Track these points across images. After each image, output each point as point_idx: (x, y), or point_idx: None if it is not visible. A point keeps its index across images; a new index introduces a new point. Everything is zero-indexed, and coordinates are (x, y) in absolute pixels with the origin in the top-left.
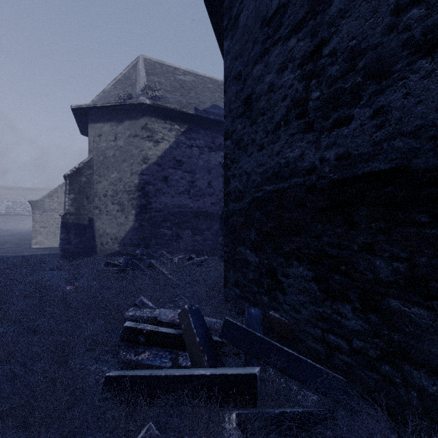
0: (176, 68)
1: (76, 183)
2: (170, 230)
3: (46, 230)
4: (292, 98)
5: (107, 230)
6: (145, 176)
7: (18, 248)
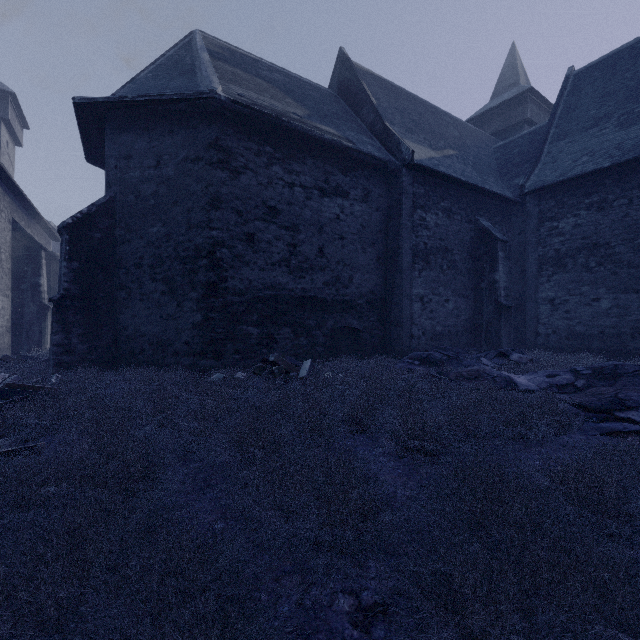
0: None
1: None
2: None
3: None
4: (283, 256)
5: None
6: None
7: None
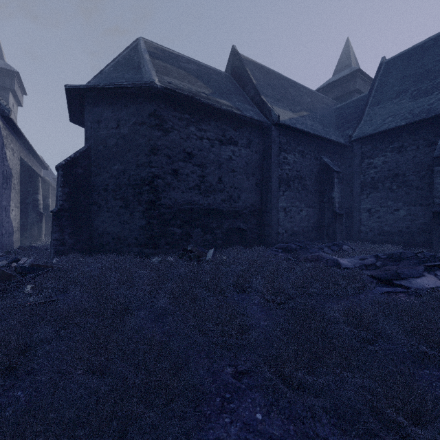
0: None
1: None
2: None
3: None
4: (196, 183)
5: None
6: None
7: None
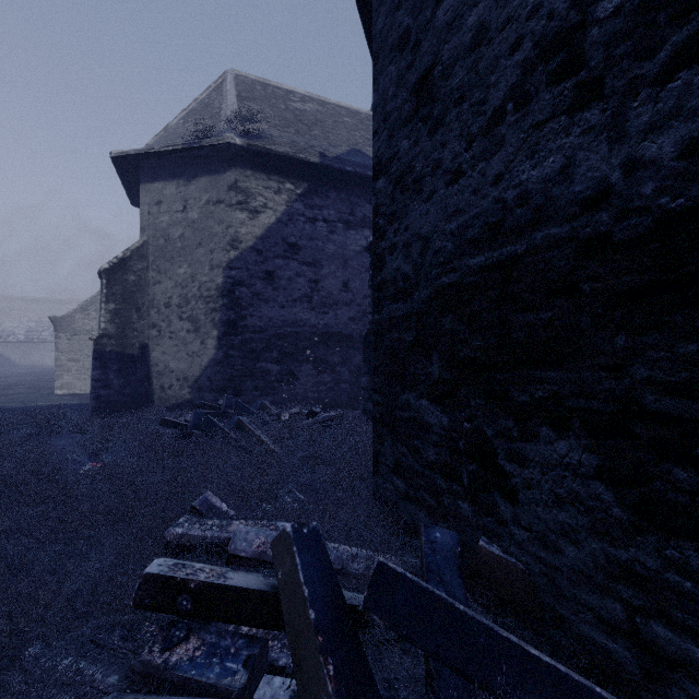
0: (289, 91)
1: (120, 283)
2: (277, 365)
3: (77, 365)
4: (538, 39)
5: (171, 365)
6: (234, 272)
7: (33, 395)
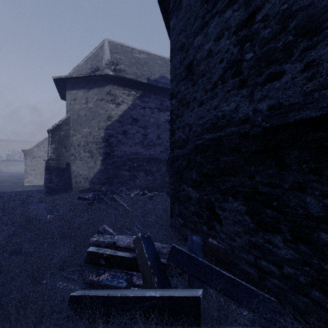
0: (133, 48)
1: (57, 136)
2: (128, 172)
3: (35, 172)
4: (228, 61)
5: (80, 172)
6: (109, 131)
7: (14, 186)
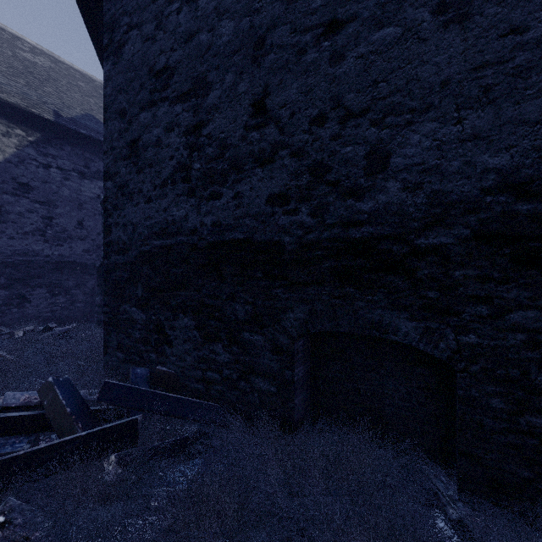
0: (16, 37)
1: None
2: (5, 290)
3: None
4: (178, 161)
5: None
6: None
7: None
